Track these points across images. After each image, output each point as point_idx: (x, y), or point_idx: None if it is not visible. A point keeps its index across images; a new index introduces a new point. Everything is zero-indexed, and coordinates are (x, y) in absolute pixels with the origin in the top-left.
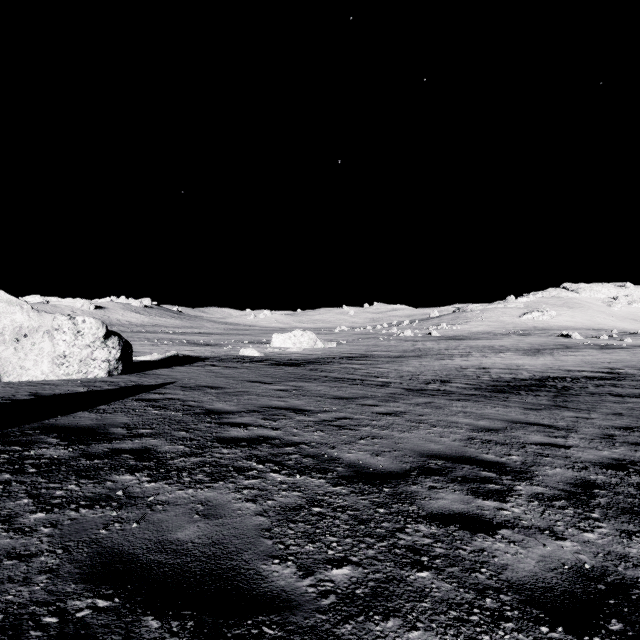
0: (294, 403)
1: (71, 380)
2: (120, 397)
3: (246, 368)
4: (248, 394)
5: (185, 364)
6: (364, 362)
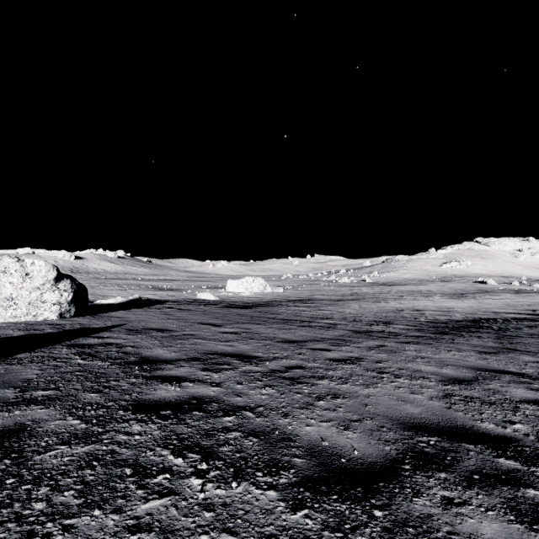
0: (241, 348)
1: (18, 323)
2: (52, 342)
3: (200, 310)
4: (194, 337)
5: (144, 306)
6: (309, 305)
